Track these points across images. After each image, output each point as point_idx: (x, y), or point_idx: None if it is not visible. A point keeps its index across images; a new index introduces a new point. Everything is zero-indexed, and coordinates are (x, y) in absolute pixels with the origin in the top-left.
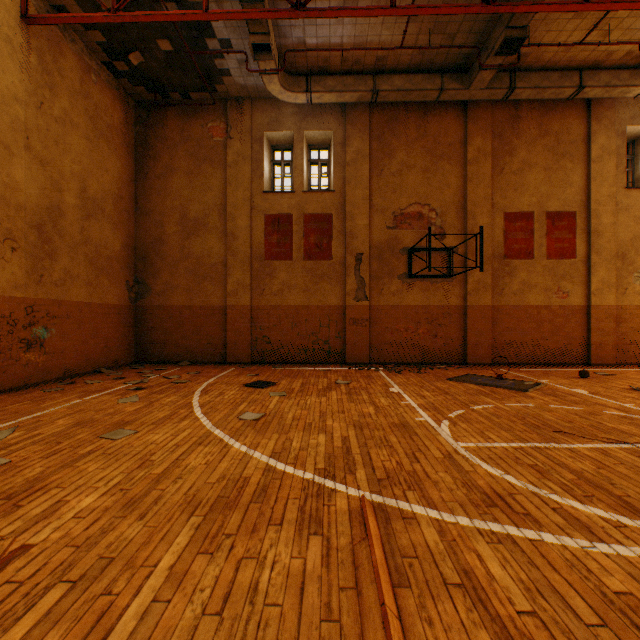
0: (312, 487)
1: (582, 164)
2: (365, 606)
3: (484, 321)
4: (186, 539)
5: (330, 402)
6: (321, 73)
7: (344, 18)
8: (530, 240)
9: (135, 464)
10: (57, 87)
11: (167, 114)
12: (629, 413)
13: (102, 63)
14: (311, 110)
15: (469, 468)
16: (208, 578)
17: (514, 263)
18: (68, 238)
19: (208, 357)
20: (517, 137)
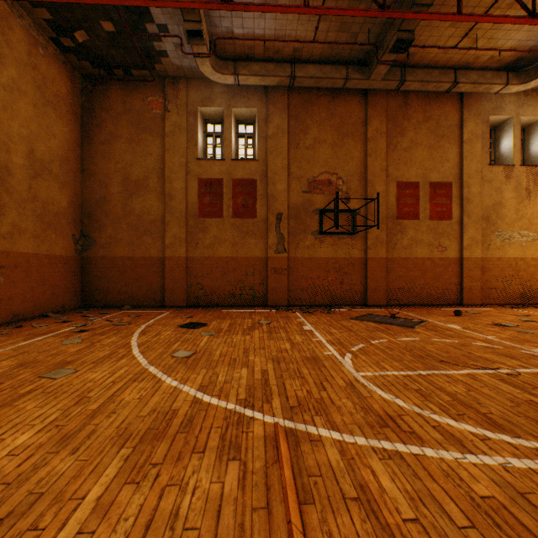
0: (233, 416)
1: (456, 144)
2: (274, 524)
3: (381, 270)
4: (115, 470)
5: (253, 340)
6: (247, 59)
7: (266, 13)
8: (417, 204)
9: (72, 401)
10: (5, 57)
11: (111, 87)
12: (492, 344)
13: (49, 38)
14: (239, 90)
15: (367, 394)
16: (133, 507)
17: (404, 223)
18: (16, 195)
19: (148, 302)
20: (407, 121)
